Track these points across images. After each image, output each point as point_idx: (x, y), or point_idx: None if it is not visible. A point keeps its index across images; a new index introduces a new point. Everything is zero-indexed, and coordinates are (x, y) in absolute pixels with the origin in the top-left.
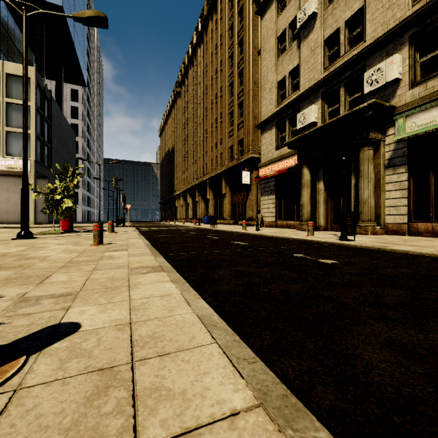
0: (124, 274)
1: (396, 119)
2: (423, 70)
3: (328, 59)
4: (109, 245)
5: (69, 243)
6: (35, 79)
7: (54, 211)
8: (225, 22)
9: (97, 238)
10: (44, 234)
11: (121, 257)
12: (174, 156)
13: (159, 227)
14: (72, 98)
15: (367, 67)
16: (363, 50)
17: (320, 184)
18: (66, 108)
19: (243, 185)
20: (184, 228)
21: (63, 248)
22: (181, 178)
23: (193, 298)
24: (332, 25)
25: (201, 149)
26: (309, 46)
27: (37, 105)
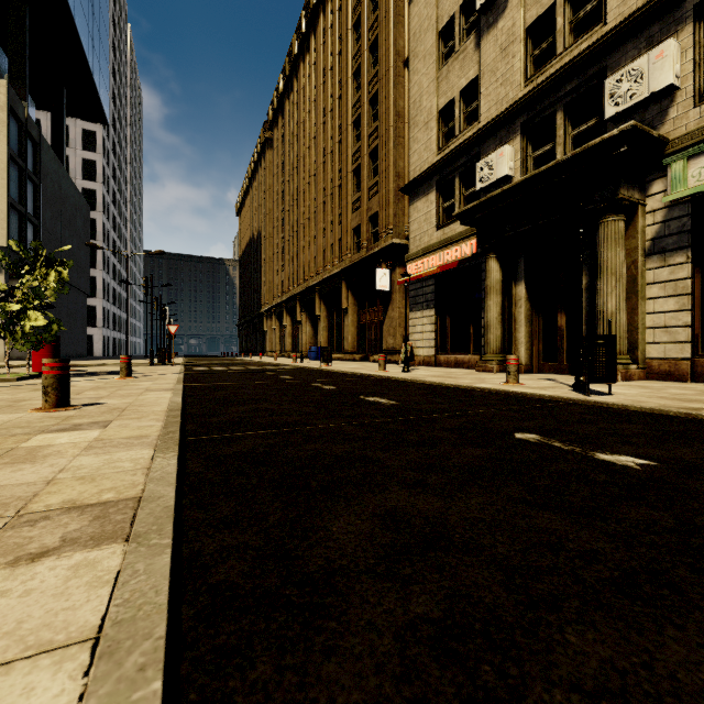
0: None
1: (668, 163)
2: None
3: (532, 63)
4: (80, 409)
5: None
6: (6, 100)
7: (6, 336)
8: (347, 15)
9: (51, 394)
10: None
11: (57, 455)
12: (262, 246)
13: (229, 366)
14: (84, 145)
15: (610, 70)
16: (603, 39)
17: (519, 288)
18: (75, 162)
19: (377, 293)
20: (273, 368)
21: None
22: (272, 283)
23: None
24: (542, 0)
25: (306, 233)
26: (498, 42)
27: (13, 148)
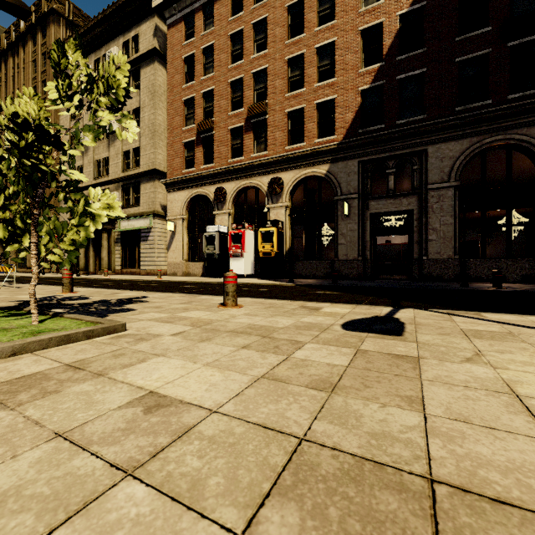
0: None
1: (118, 221)
2: (127, 202)
3: (98, 172)
4: None
5: None
6: None
7: None
8: (28, 78)
9: None
10: None
11: None
12: None
13: None
14: None
15: (110, 190)
16: (107, 182)
17: (91, 247)
18: None
19: None
20: None
21: None
22: None
23: None
24: (98, 155)
25: None
26: (88, 158)
27: None
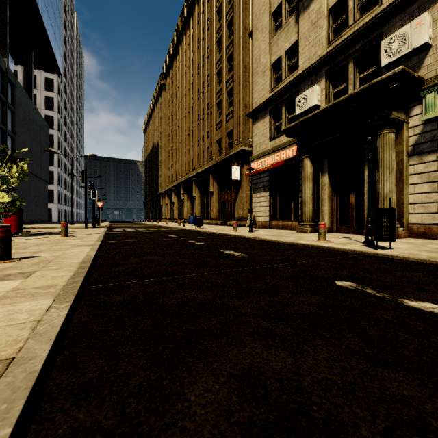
0: None
1: (424, 95)
2: None
3: (332, 32)
4: (18, 261)
5: None
6: None
7: None
8: (212, 4)
9: None
10: None
11: None
12: (159, 152)
13: (136, 228)
14: (46, 87)
15: (384, 35)
16: (380, 14)
17: (324, 177)
18: (40, 98)
19: (232, 181)
20: (165, 230)
21: None
22: (165, 175)
23: None
24: None
25: (187, 144)
26: (310, 19)
27: None
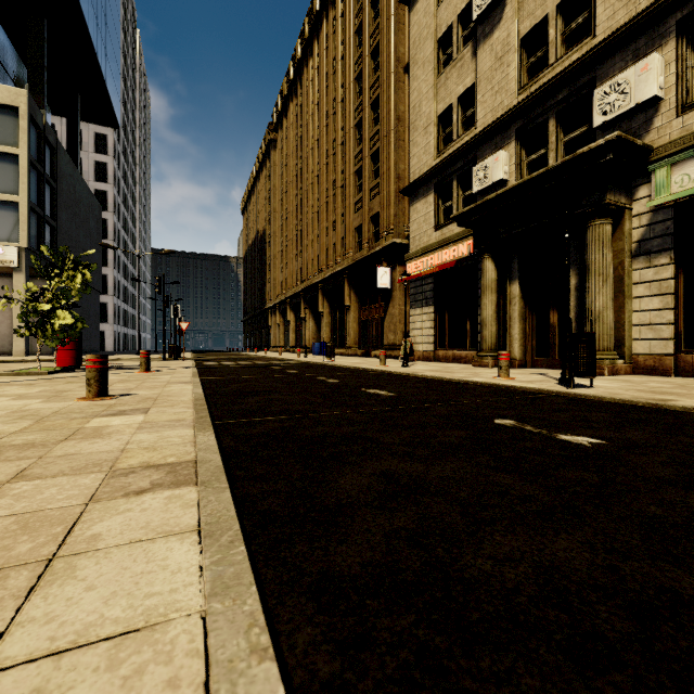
0: (79, 498)
1: (653, 170)
2: None
3: (526, 71)
4: (118, 399)
5: (41, 396)
6: (26, 109)
7: (38, 333)
8: (349, 21)
9: (94, 385)
10: (16, 374)
11: (118, 433)
12: (266, 244)
13: (237, 361)
14: (96, 148)
15: (599, 81)
16: (592, 51)
17: (514, 287)
18: (87, 164)
19: (379, 290)
20: (279, 363)
21: (14, 408)
22: (276, 280)
23: (240, 649)
24: (535, 12)
25: (309, 232)
26: (493, 52)
27: (32, 154)
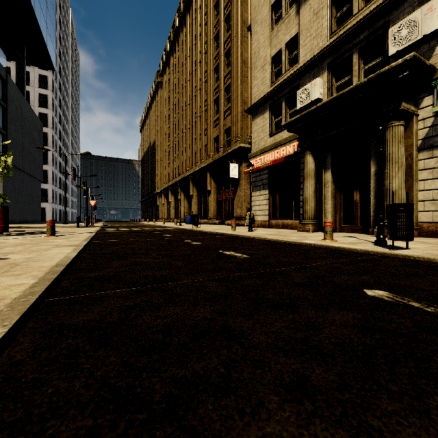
0: None
1: (435, 85)
2: None
3: (335, 22)
4: None
5: None
6: None
7: None
8: None
9: None
10: None
11: None
12: (156, 151)
13: (131, 228)
14: (40, 84)
15: (392, 23)
16: (388, 0)
17: (327, 174)
18: (33, 95)
19: (230, 180)
20: (160, 229)
21: None
22: (162, 174)
23: None
24: None
25: (184, 142)
26: (312, 9)
27: None
